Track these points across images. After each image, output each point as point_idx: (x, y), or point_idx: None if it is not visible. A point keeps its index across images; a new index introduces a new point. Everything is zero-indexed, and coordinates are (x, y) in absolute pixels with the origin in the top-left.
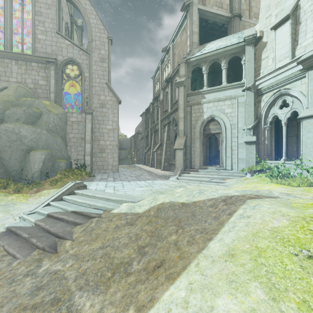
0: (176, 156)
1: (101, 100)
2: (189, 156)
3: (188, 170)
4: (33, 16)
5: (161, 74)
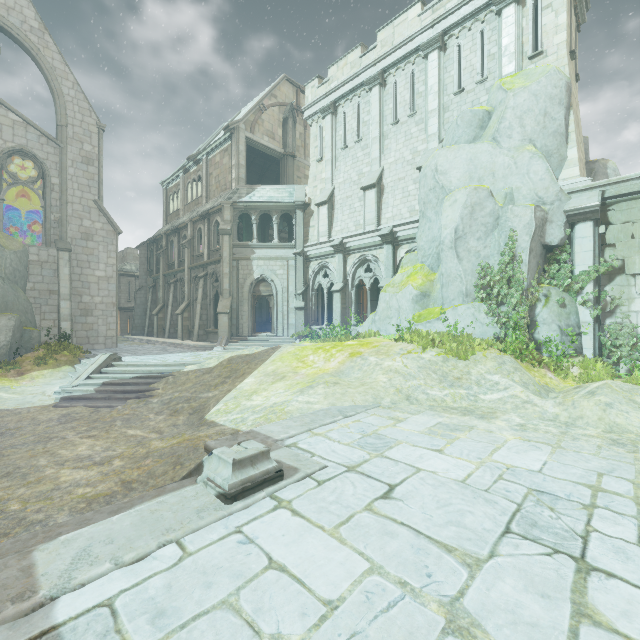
0: (220, 321)
1: (86, 229)
2: (236, 321)
3: (235, 339)
4: None
5: (183, 188)
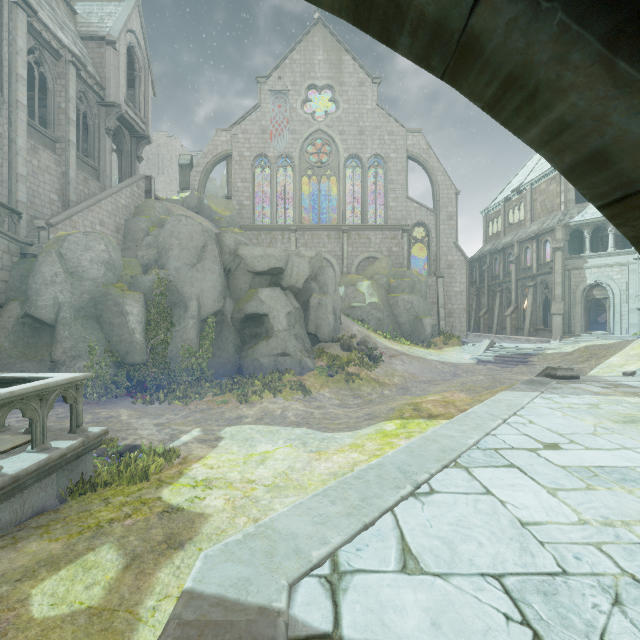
0: (553, 321)
1: (449, 261)
2: (568, 321)
3: (567, 335)
4: (386, 186)
5: (504, 214)
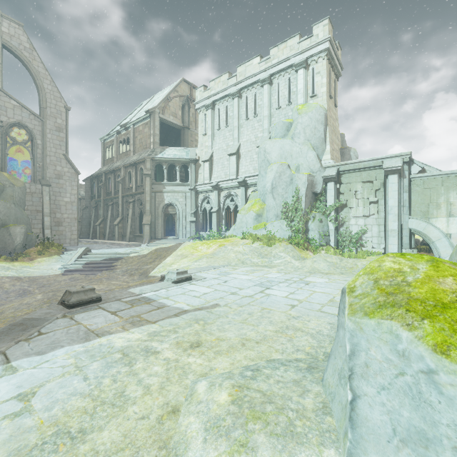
0: (144, 229)
1: (58, 172)
2: (154, 229)
3: (153, 240)
4: None
5: (116, 144)
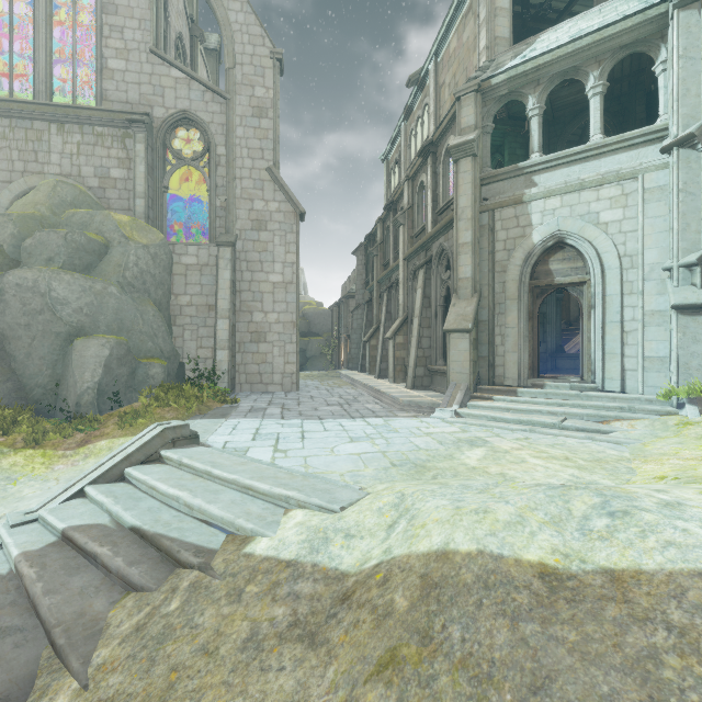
0: (450, 350)
1: (257, 213)
2: (488, 350)
3: (484, 391)
4: (97, 17)
5: (404, 144)
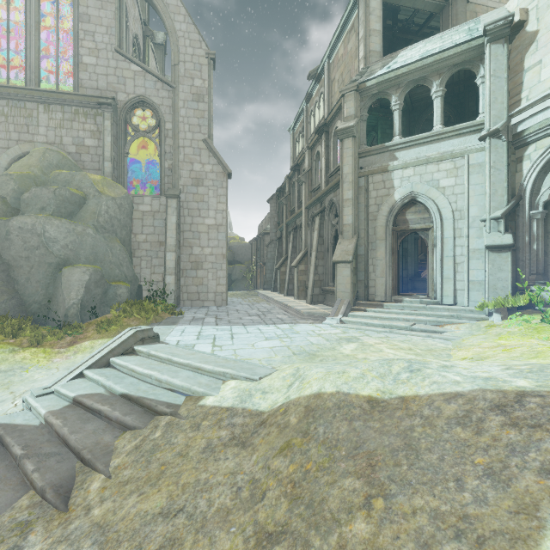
0: (337, 275)
1: (196, 173)
2: (364, 275)
3: (361, 305)
4: (74, 24)
5: (306, 121)
